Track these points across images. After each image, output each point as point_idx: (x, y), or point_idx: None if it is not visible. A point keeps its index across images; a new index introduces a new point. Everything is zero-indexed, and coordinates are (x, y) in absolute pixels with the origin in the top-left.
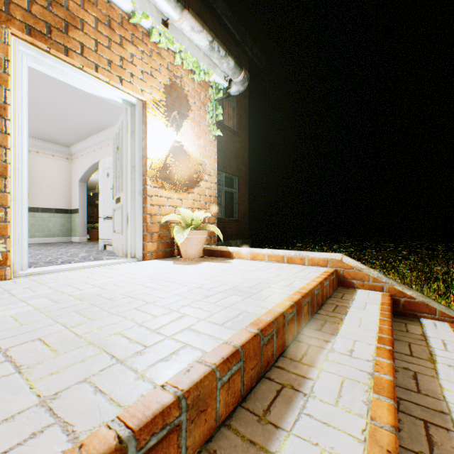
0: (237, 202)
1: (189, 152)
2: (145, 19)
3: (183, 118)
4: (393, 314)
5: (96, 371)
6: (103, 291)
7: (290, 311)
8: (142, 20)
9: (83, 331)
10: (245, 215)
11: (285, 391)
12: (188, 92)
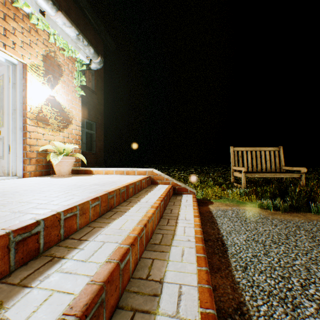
0: (96, 140)
1: (60, 104)
2: (27, 7)
3: (56, 80)
4: (173, 194)
5: (33, 206)
6: (6, 190)
7: (123, 188)
8: (24, 6)
9: (11, 200)
10: (101, 149)
11: (118, 212)
12: (59, 62)
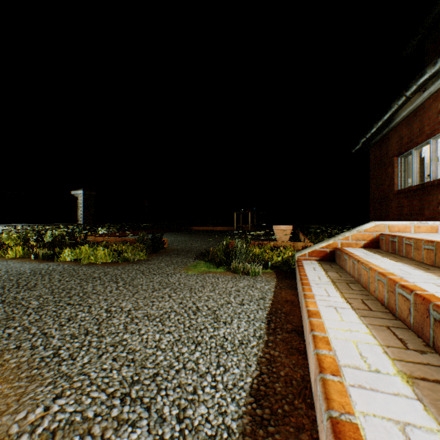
0: None
1: None
2: None
3: None
4: None
5: None
6: None
7: None
8: None
9: None
10: None
11: (423, 268)
12: None
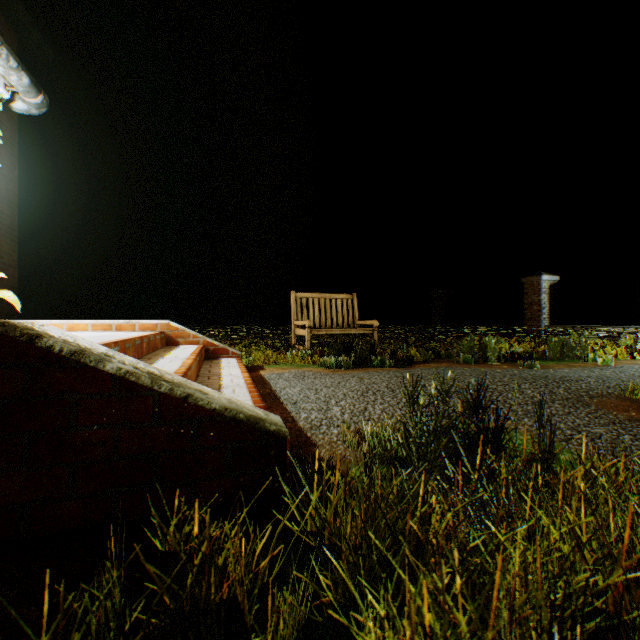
0: None
1: None
2: None
3: None
4: (206, 359)
5: None
6: None
7: (138, 339)
8: None
9: None
10: (11, 287)
11: None
12: None
